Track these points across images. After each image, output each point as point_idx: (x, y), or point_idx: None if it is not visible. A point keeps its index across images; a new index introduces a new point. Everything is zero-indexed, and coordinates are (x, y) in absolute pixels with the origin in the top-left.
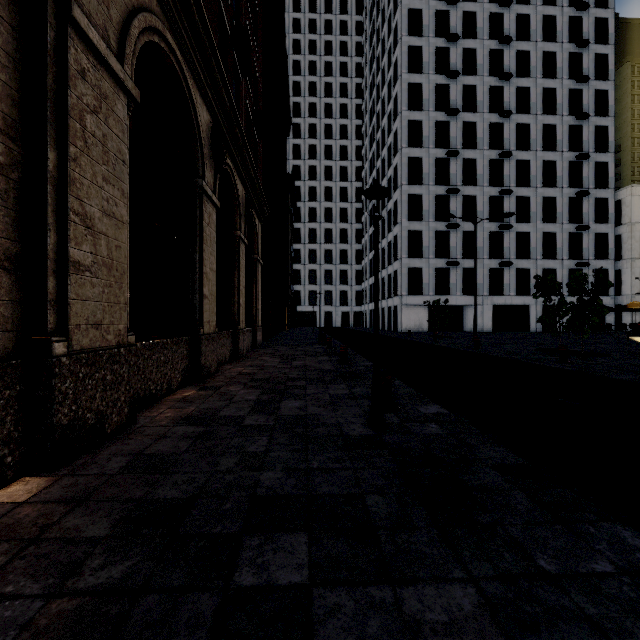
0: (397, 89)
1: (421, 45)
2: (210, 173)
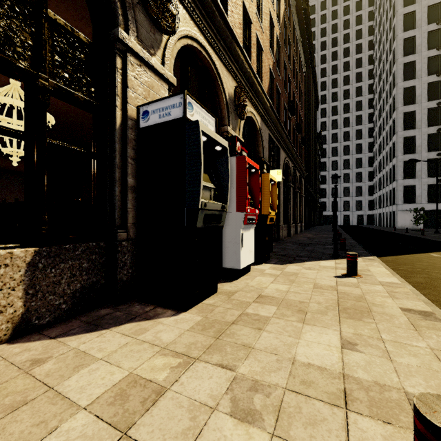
0: (394, 68)
1: (414, 35)
2: (291, 179)
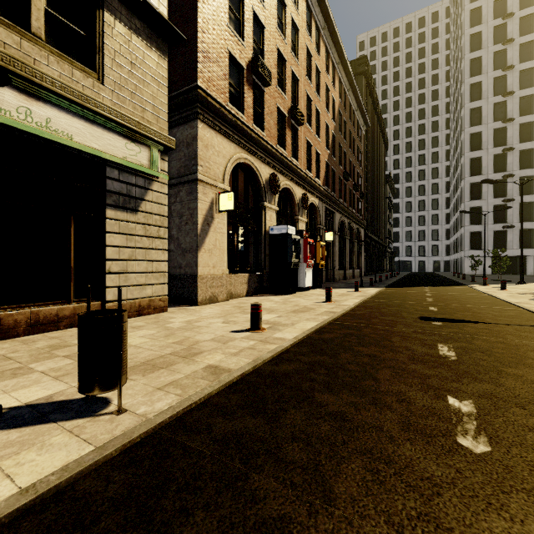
0: (462, 113)
1: (480, 80)
2: (347, 232)
